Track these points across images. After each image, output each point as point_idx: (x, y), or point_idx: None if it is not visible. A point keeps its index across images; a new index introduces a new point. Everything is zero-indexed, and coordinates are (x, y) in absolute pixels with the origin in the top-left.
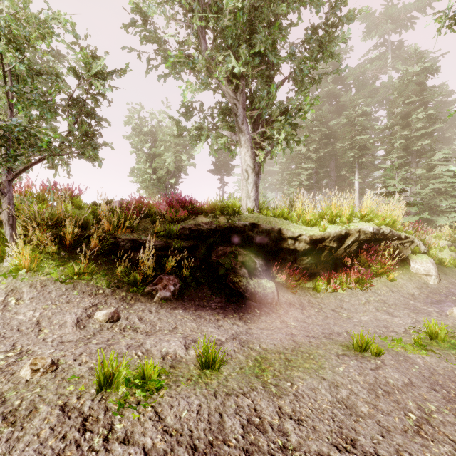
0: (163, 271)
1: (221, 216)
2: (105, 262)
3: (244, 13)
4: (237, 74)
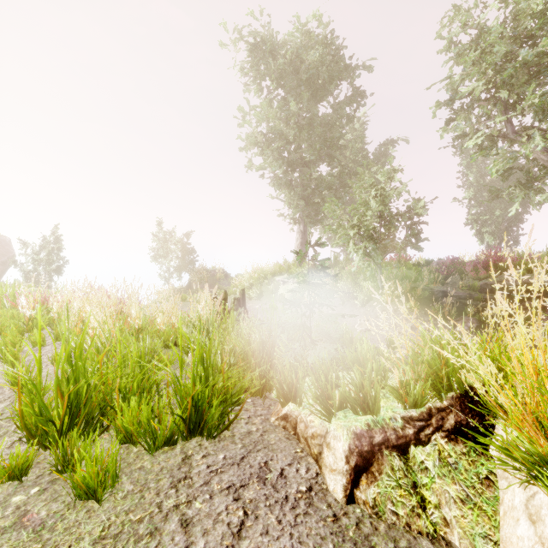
0: (465, 314)
1: (529, 274)
2: (425, 303)
3: (545, 100)
4: (547, 143)
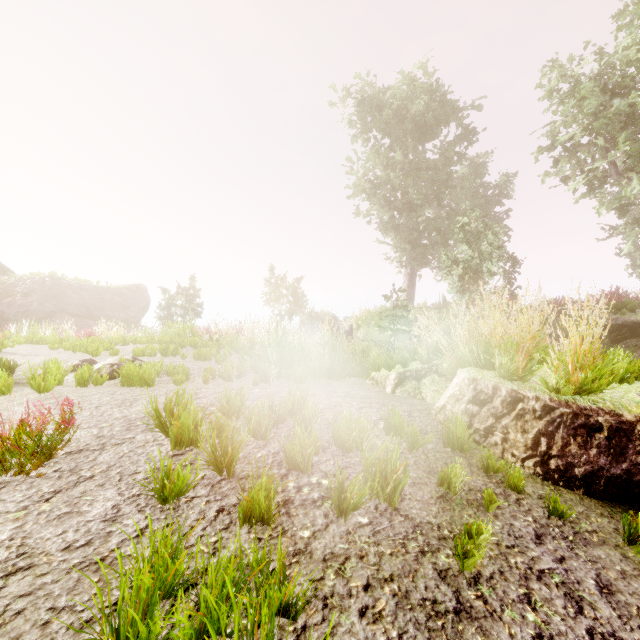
0: None
1: (632, 313)
2: None
3: (638, 147)
4: None
